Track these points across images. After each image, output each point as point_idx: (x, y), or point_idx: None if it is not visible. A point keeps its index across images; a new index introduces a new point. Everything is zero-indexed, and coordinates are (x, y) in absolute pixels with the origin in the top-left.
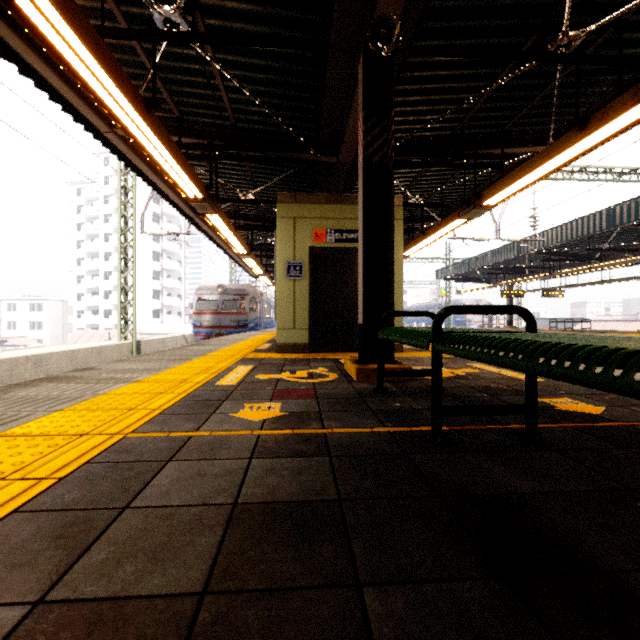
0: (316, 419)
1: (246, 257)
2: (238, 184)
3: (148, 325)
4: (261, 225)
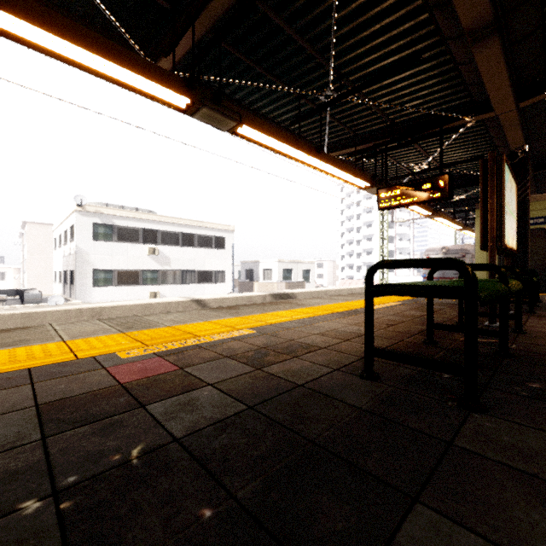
0: None
1: (462, 230)
2: (454, 191)
3: (385, 277)
4: (474, 208)
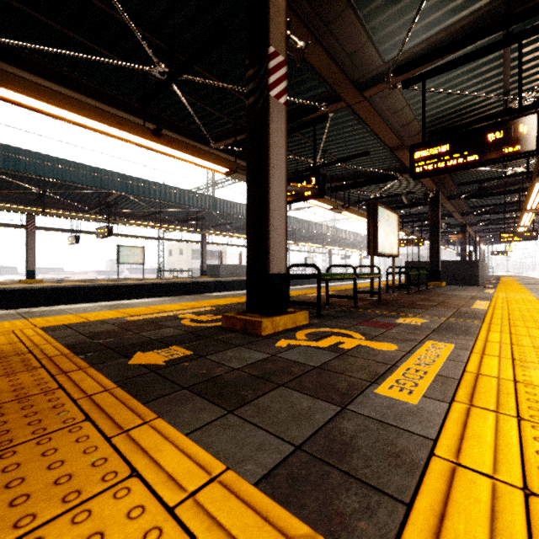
0: (384, 315)
1: None
2: None
3: None
4: None
